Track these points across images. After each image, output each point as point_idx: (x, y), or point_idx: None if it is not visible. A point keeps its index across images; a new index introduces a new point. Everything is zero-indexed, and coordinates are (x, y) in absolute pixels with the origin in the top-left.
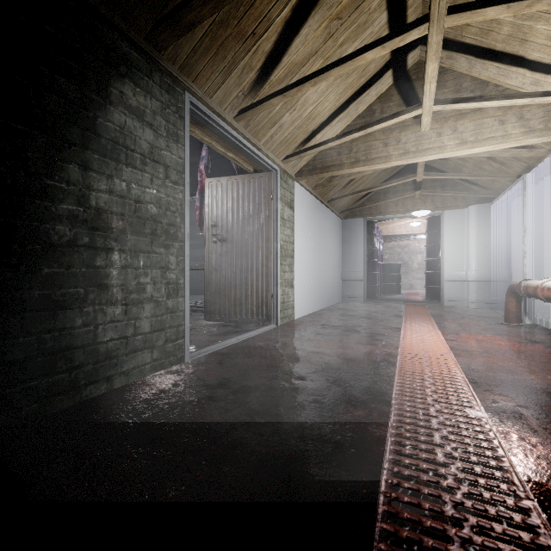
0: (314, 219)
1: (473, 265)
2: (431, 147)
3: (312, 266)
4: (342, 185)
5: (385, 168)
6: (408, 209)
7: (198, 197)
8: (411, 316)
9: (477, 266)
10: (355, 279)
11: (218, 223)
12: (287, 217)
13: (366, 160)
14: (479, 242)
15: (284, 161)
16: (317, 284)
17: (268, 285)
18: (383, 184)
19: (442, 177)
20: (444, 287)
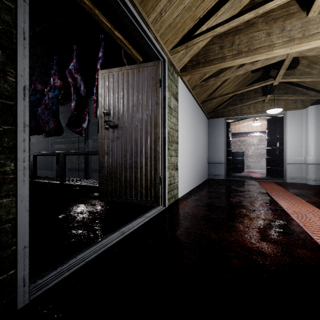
0: (192, 115)
1: (312, 152)
2: (319, 31)
3: (191, 152)
4: (213, 89)
5: (255, 68)
6: (258, 111)
7: (95, 92)
8: (276, 193)
9: (315, 152)
10: (218, 162)
11: (110, 111)
12: (173, 106)
13: (248, 51)
14: (318, 134)
15: (171, 51)
16: (194, 166)
17: (156, 168)
18: (246, 87)
19: (296, 80)
20: (287, 168)
